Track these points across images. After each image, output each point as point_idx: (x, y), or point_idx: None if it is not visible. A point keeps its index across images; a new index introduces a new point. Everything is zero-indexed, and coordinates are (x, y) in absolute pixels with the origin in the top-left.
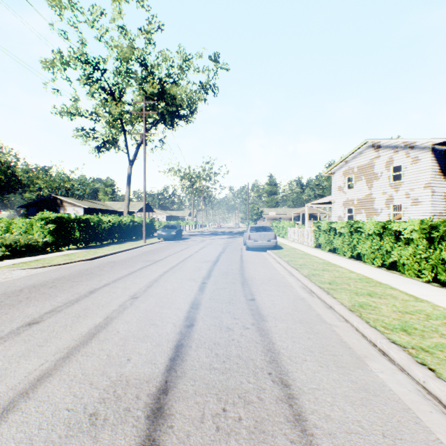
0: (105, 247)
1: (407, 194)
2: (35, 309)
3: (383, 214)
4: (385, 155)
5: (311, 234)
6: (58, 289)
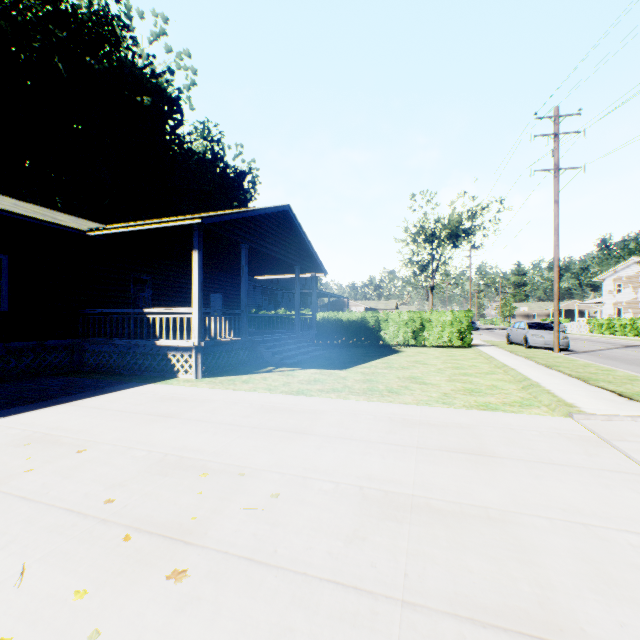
0: None
1: None
2: None
3: None
4: None
5: (585, 326)
6: None
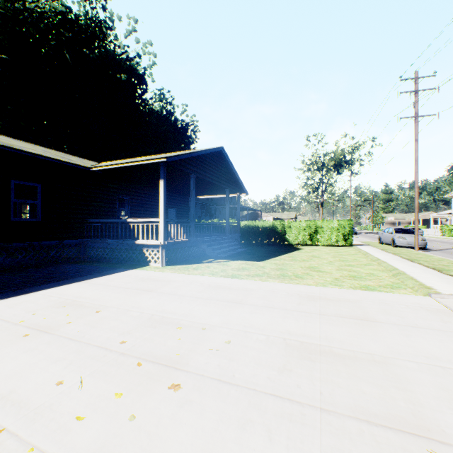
0: None
1: None
2: None
3: None
4: None
5: (438, 231)
6: None
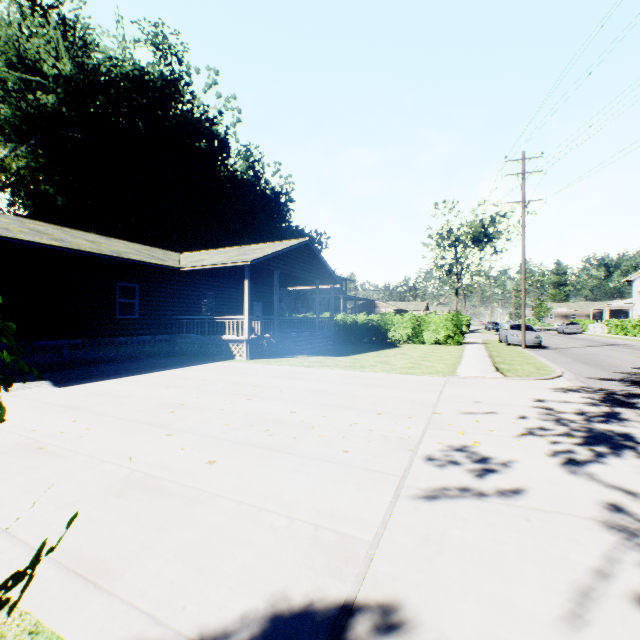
0: (480, 332)
1: None
2: None
3: None
4: None
5: (605, 327)
6: None
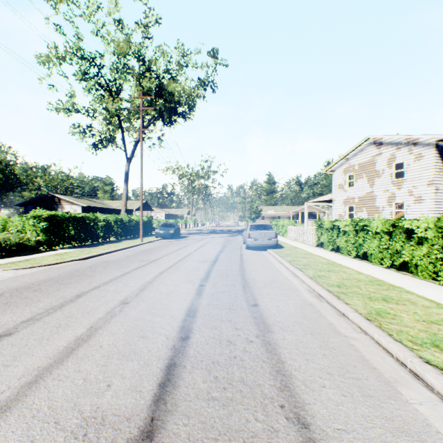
0: (101, 246)
1: (410, 192)
2: (11, 317)
3: (385, 213)
4: (387, 151)
5: (312, 232)
6: (42, 293)
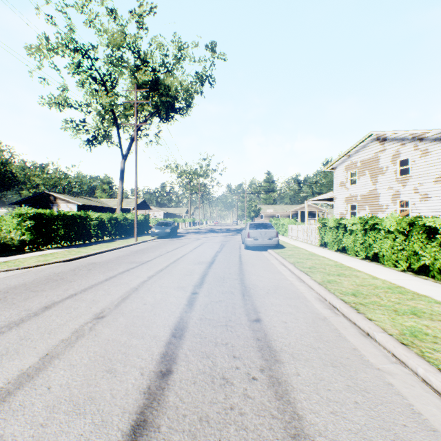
0: (91, 246)
1: (415, 189)
2: None
3: (389, 211)
4: (391, 148)
5: (314, 232)
6: (5, 303)
